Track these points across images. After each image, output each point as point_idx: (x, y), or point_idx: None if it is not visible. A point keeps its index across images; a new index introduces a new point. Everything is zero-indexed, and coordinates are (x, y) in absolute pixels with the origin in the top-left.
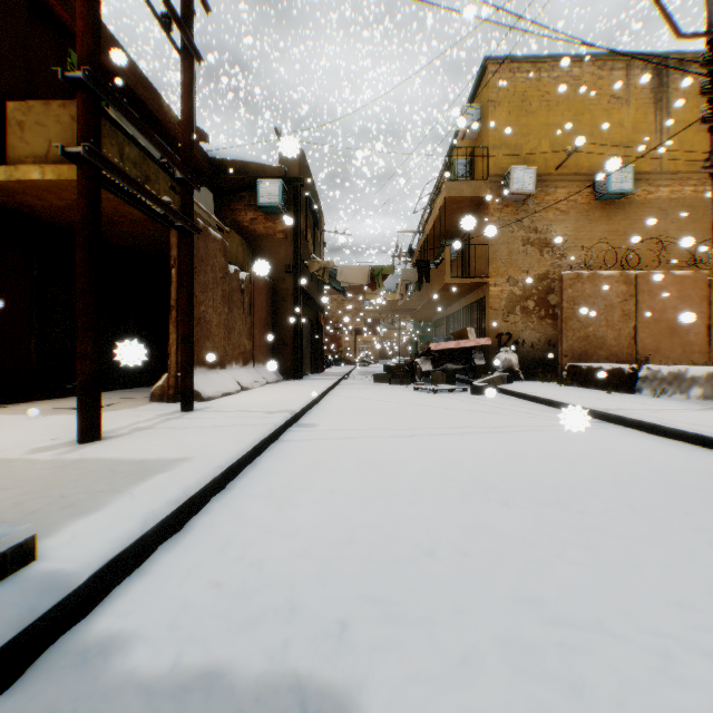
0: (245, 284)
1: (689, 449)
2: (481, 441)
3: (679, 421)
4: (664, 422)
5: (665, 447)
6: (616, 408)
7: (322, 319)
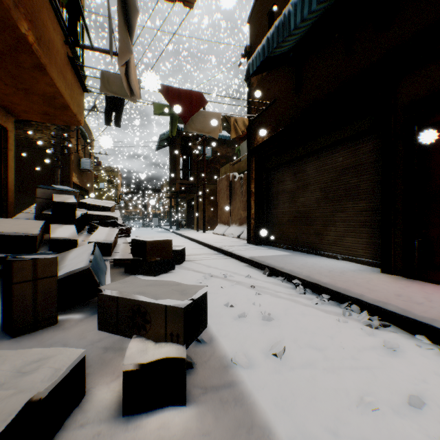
0: (244, 179)
1: None
2: None
3: None
4: None
5: None
6: None
7: None
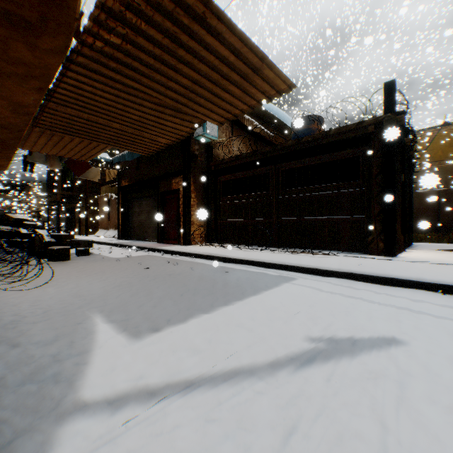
0: None
1: None
2: None
3: None
4: None
5: None
6: None
7: (179, 182)
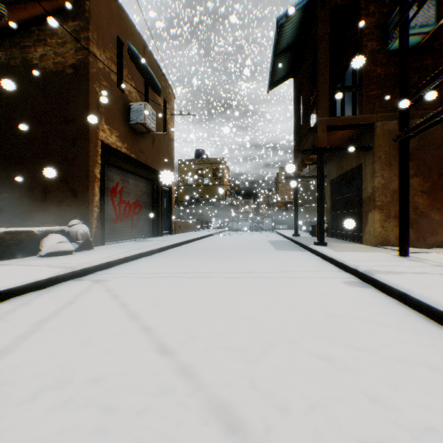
0: None
1: (135, 262)
2: (222, 267)
3: (107, 257)
4: (115, 258)
5: (141, 263)
6: (59, 268)
7: None
